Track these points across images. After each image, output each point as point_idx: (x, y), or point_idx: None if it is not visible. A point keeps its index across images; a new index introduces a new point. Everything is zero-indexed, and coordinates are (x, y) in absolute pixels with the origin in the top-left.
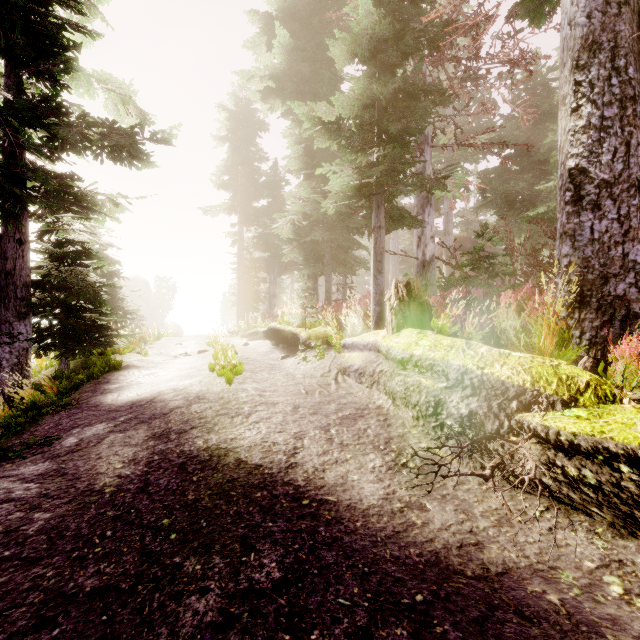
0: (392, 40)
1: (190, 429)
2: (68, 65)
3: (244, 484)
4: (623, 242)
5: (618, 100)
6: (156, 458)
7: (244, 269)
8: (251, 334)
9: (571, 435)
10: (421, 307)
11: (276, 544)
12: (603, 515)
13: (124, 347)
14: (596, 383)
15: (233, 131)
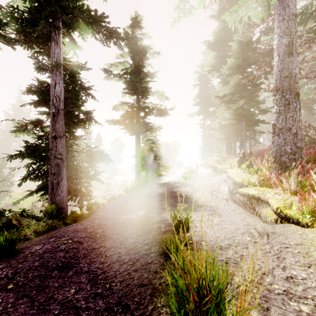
0: (245, 62)
1: (174, 187)
2: (149, 94)
3: (181, 195)
4: (284, 145)
5: (283, 105)
6: (167, 191)
7: (205, 138)
8: (207, 166)
9: (239, 191)
10: (247, 160)
11: (182, 200)
12: (243, 207)
13: (161, 169)
14: (254, 182)
15: (200, 80)
